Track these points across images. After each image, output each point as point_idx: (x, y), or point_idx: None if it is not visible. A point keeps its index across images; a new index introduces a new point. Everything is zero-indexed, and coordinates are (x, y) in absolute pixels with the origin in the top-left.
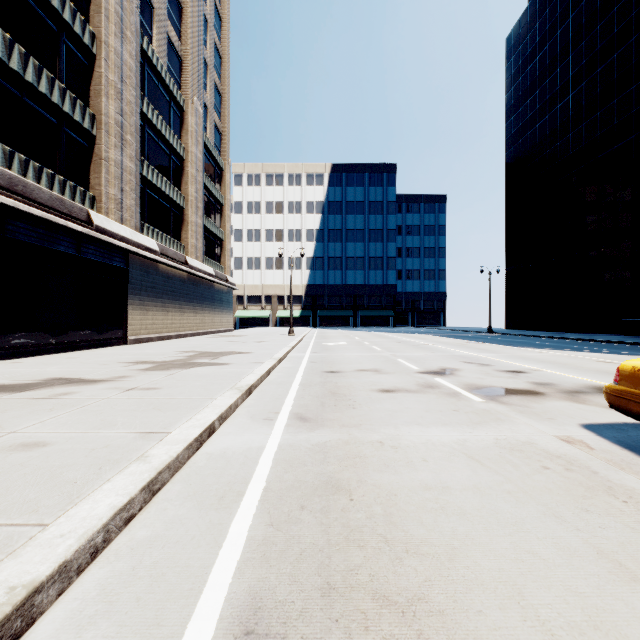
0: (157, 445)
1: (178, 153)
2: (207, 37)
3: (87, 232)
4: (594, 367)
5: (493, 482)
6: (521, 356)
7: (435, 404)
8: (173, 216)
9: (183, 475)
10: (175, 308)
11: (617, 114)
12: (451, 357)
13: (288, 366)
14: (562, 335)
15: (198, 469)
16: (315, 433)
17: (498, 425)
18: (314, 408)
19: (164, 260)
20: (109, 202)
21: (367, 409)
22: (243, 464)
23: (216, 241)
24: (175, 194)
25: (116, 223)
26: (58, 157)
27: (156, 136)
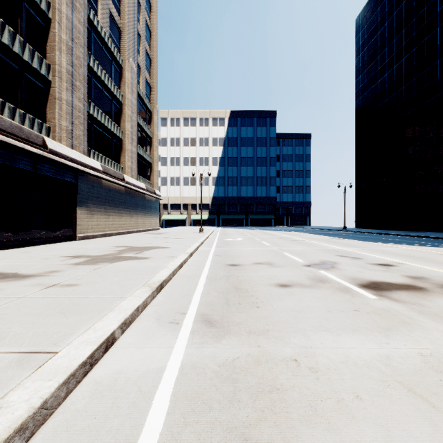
0: (26, 380)
1: (118, 99)
2: (140, 16)
3: (41, 153)
4: None
5: None
6: (380, 250)
7: (333, 302)
8: (114, 145)
9: (47, 432)
10: (115, 213)
11: (440, 71)
12: (326, 251)
13: (197, 259)
14: (399, 233)
15: (72, 417)
16: (221, 344)
17: (410, 332)
18: (219, 307)
19: (106, 177)
20: (62, 132)
21: (270, 308)
22: (132, 405)
23: (147, 164)
24: (115, 129)
25: (67, 148)
26: (19, 95)
27: (101, 85)
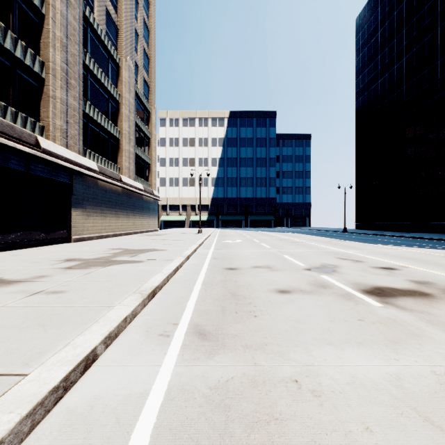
0: None
1: (115, 98)
2: (138, 14)
3: (34, 153)
4: None
5: None
6: (382, 252)
7: (336, 310)
8: (111, 145)
9: None
10: (112, 214)
11: (440, 71)
12: (326, 253)
13: (194, 262)
14: (400, 234)
15: None
16: (214, 362)
17: (420, 345)
18: (214, 316)
19: (102, 177)
20: (56, 131)
21: (269, 318)
22: (107, 442)
23: (145, 165)
24: (112, 128)
25: (61, 147)
26: (11, 93)
27: (97, 84)
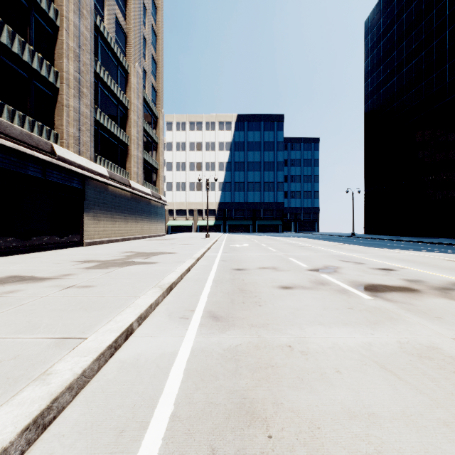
0: (66, 356)
1: (124, 104)
2: (146, 20)
3: (50, 160)
4: (447, 265)
5: (421, 406)
6: (384, 256)
7: (330, 301)
8: (120, 151)
9: (87, 393)
10: (121, 219)
11: (449, 75)
12: (330, 256)
13: (204, 264)
14: (408, 239)
15: (105, 384)
16: (226, 334)
17: (394, 325)
18: (225, 305)
19: (112, 183)
20: (69, 138)
21: (272, 306)
22: (153, 377)
23: (152, 170)
24: (121, 134)
25: (75, 154)
26: (28, 103)
27: (107, 91)
